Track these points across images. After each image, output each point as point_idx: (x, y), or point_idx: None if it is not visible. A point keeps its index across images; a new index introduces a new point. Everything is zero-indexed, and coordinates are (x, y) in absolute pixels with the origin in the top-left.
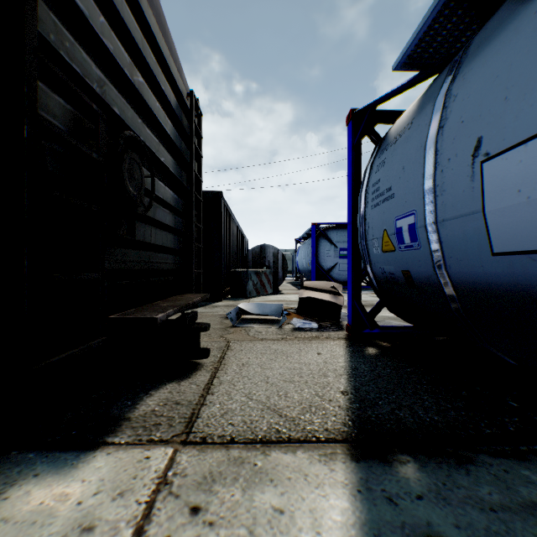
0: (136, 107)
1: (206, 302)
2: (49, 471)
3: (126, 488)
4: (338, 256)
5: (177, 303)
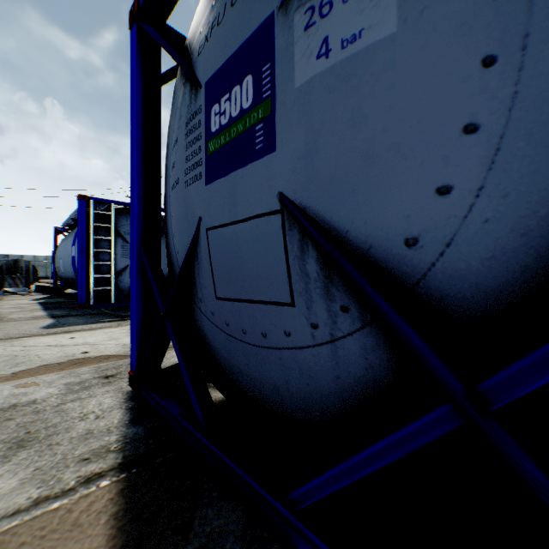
0: None
1: None
2: None
3: None
4: None
5: None
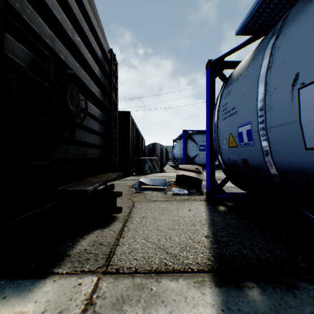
0: (76, 57)
1: (120, 177)
2: (13, 294)
3: (64, 308)
4: (198, 149)
5: (101, 179)
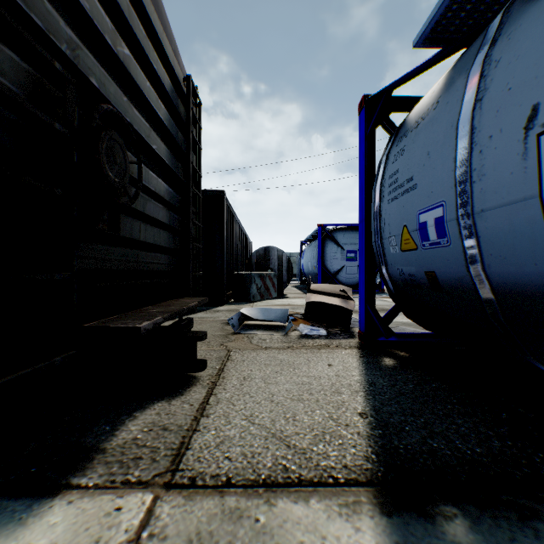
0: (122, 85)
1: (208, 306)
2: None
3: None
4: (345, 258)
5: (169, 308)
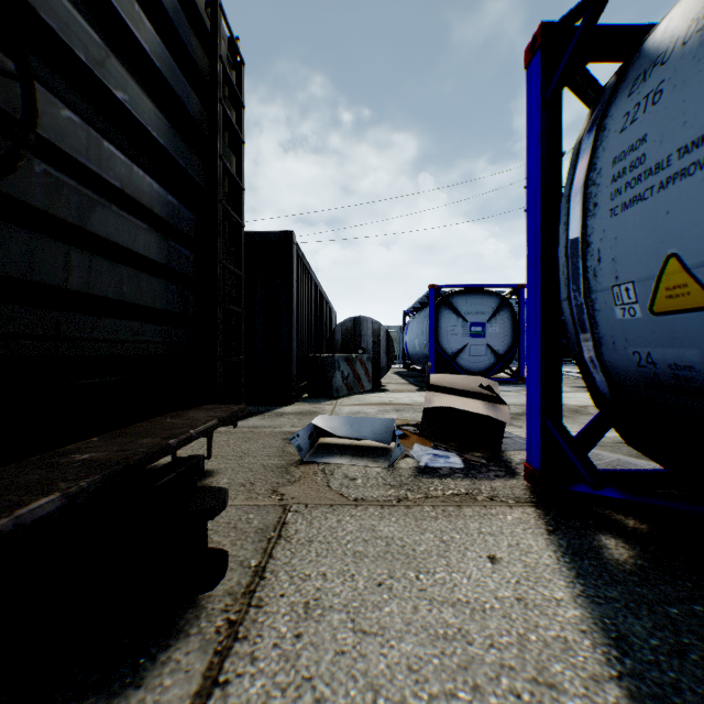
0: None
1: (268, 406)
2: None
3: None
4: (468, 334)
5: (130, 447)
